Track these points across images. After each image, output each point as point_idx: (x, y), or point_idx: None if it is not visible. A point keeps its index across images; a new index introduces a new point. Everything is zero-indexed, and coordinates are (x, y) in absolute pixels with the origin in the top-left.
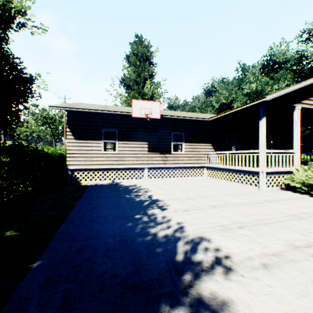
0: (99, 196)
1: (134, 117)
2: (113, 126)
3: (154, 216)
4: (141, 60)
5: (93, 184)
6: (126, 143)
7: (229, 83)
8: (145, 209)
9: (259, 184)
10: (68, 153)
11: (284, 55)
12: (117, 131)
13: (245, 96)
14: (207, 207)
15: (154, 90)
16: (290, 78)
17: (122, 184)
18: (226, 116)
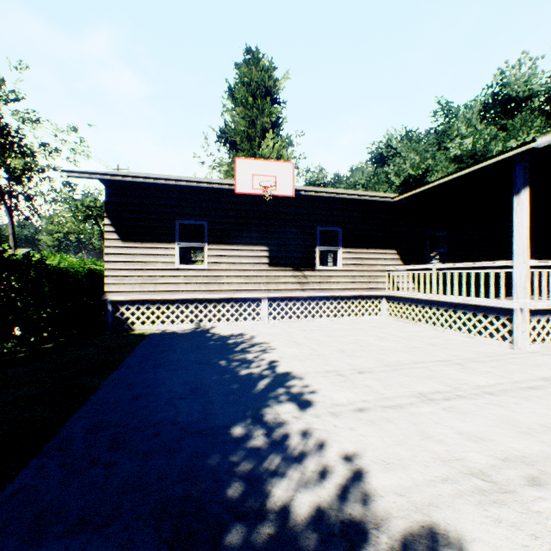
0: (160, 364)
1: (241, 196)
2: (199, 214)
3: (282, 431)
4: (257, 95)
5: (157, 332)
6: (224, 247)
7: (419, 139)
8: (258, 402)
9: (515, 337)
10: (106, 269)
11: (528, 84)
12: (206, 225)
13: (452, 163)
14: (412, 400)
15: (281, 151)
16: (539, 127)
17: (216, 331)
18: (431, 191)
